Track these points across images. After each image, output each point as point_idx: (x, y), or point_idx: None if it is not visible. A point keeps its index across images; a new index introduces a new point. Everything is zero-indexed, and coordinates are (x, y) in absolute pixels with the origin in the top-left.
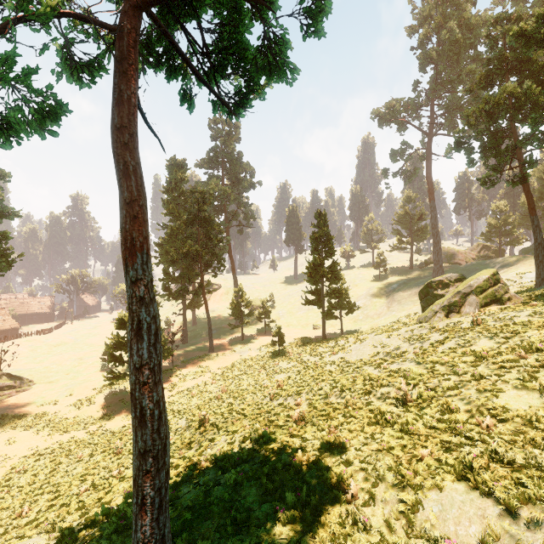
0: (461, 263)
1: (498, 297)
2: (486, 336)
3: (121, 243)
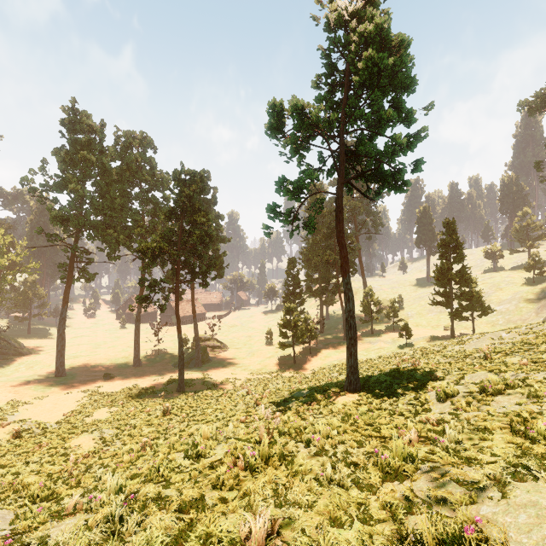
0: None
1: None
2: None
3: (341, 270)
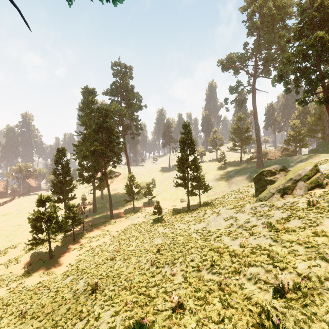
0: (272, 158)
1: (320, 182)
2: (328, 216)
3: None
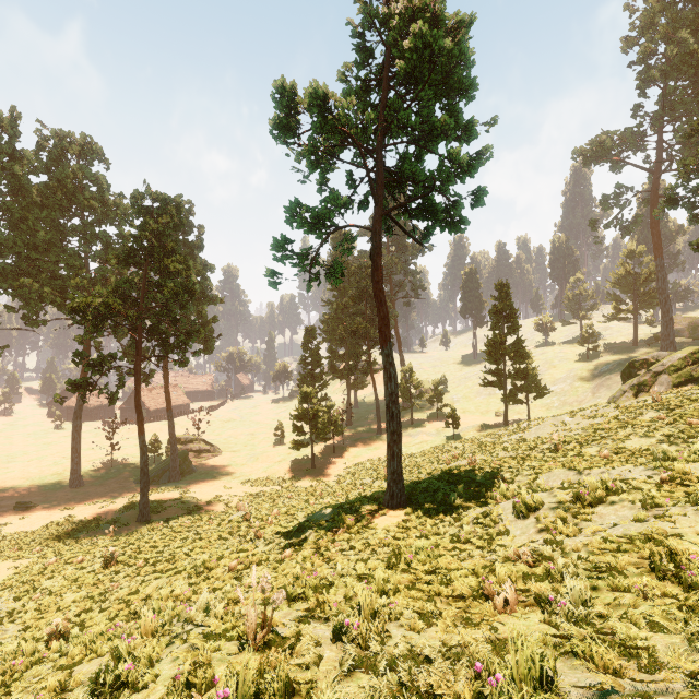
0: None
1: (695, 376)
2: (655, 409)
3: (380, 337)
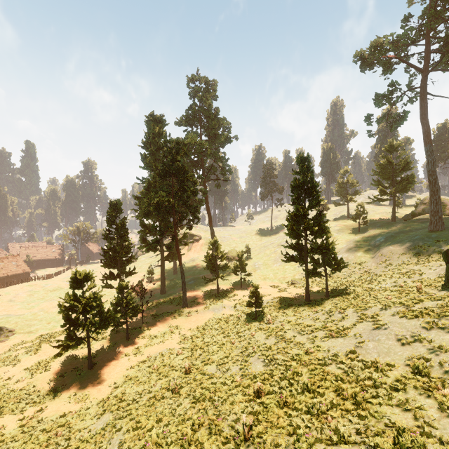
0: None
1: None
2: None
3: None
